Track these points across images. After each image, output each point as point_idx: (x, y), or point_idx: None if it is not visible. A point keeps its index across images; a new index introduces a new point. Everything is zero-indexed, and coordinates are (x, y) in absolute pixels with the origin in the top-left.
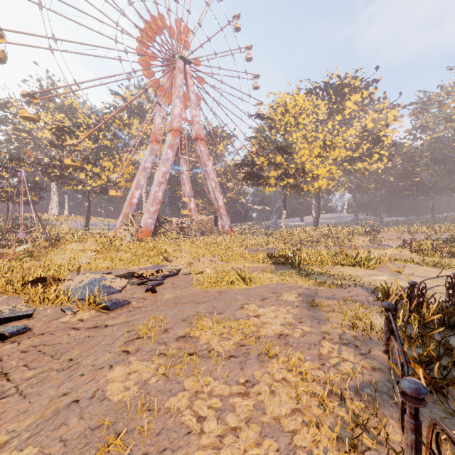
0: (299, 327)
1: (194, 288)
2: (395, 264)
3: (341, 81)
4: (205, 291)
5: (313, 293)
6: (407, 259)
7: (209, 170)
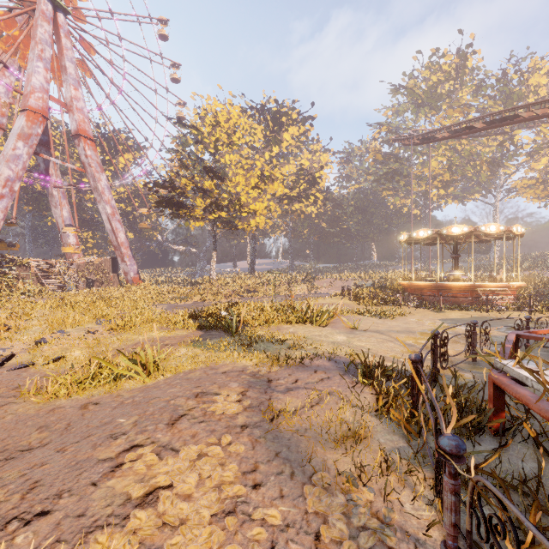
0: (257, 513)
1: (22, 404)
2: (344, 316)
3: (278, 109)
4: (49, 410)
5: (266, 383)
6: (354, 309)
7: (101, 187)
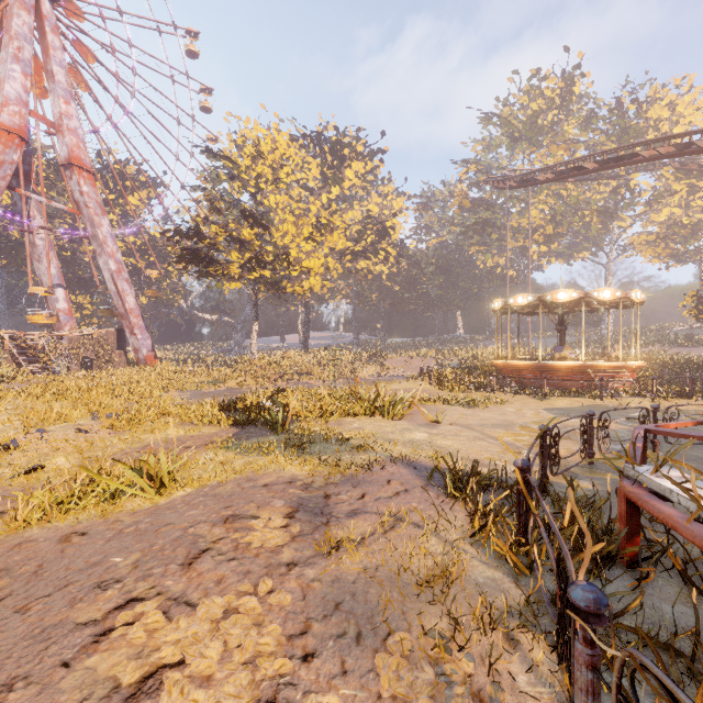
0: (308, 702)
1: None
2: (423, 405)
3: (339, 139)
4: (13, 545)
5: (322, 500)
6: (437, 397)
7: (103, 235)
